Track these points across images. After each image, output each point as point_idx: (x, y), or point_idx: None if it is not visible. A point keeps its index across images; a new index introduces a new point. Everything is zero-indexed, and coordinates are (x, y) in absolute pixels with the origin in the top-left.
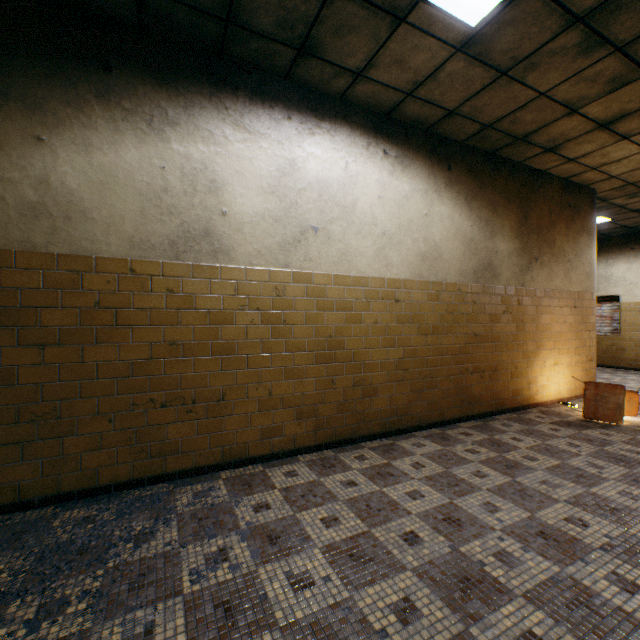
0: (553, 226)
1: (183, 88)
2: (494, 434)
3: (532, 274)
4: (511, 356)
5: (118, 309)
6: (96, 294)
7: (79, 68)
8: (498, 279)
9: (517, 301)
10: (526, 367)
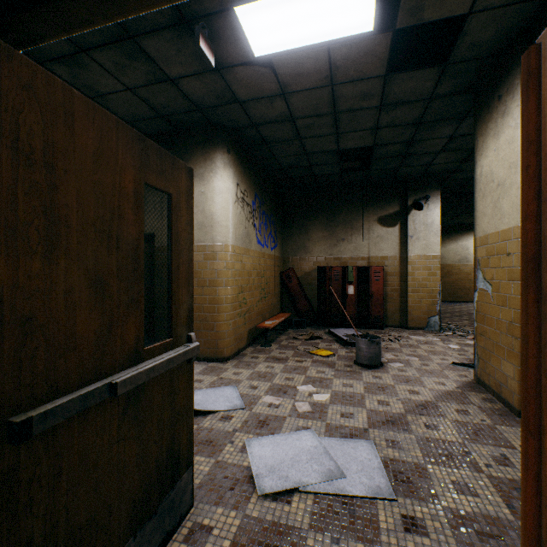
0: None
1: (460, 232)
2: None
3: None
4: None
5: (449, 272)
6: (446, 270)
7: (443, 235)
8: None
9: None
10: None
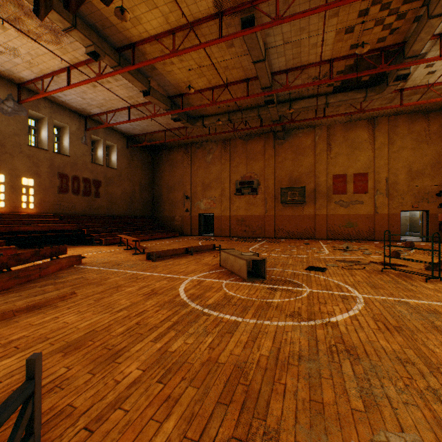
0: None
1: None
2: None
3: None
4: None
5: None
6: None
7: None
8: None
9: None
10: None
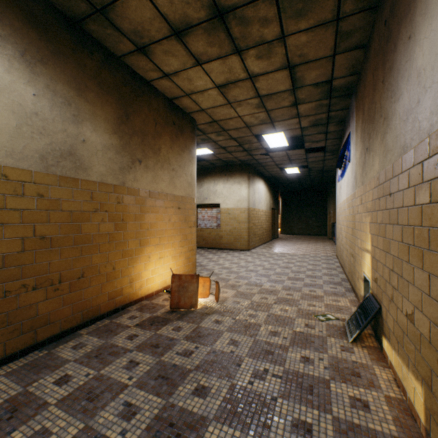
0: (159, 136)
1: None
2: (39, 378)
3: (136, 174)
4: (108, 257)
5: None
6: None
7: None
8: (88, 172)
9: (117, 199)
10: (129, 265)
